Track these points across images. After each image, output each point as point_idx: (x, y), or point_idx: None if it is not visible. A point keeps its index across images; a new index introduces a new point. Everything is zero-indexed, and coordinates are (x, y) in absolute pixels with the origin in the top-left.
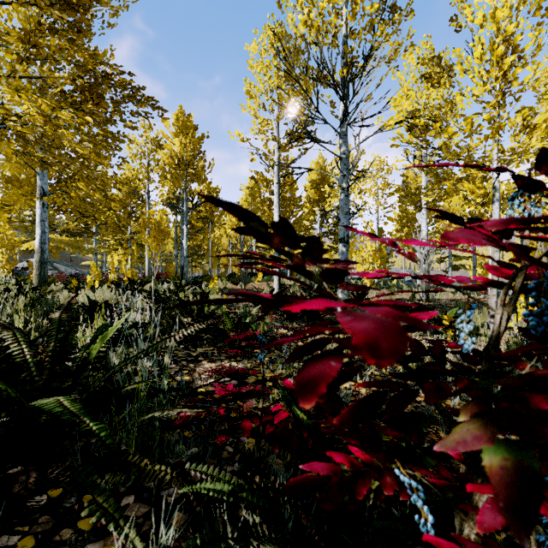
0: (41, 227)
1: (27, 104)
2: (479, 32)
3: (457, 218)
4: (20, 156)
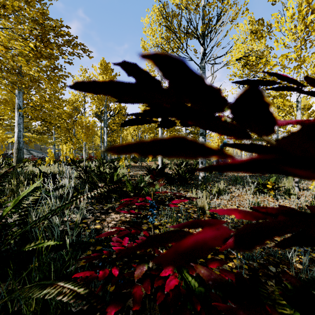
0: (18, 128)
1: None
2: (289, 1)
3: None
4: None
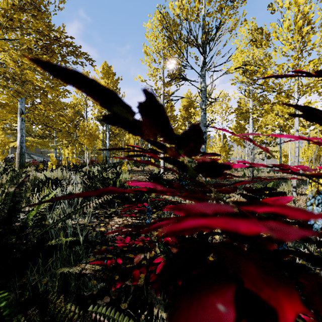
0: (20, 133)
1: (3, 53)
2: (286, 12)
3: (318, 114)
4: (2, 88)
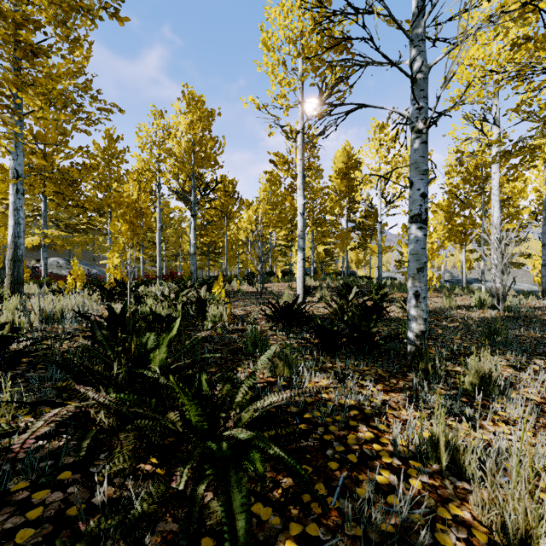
0: (14, 217)
1: None
2: None
3: None
4: None
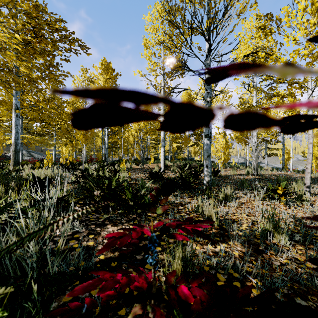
0: (15, 129)
1: None
2: None
3: None
4: None
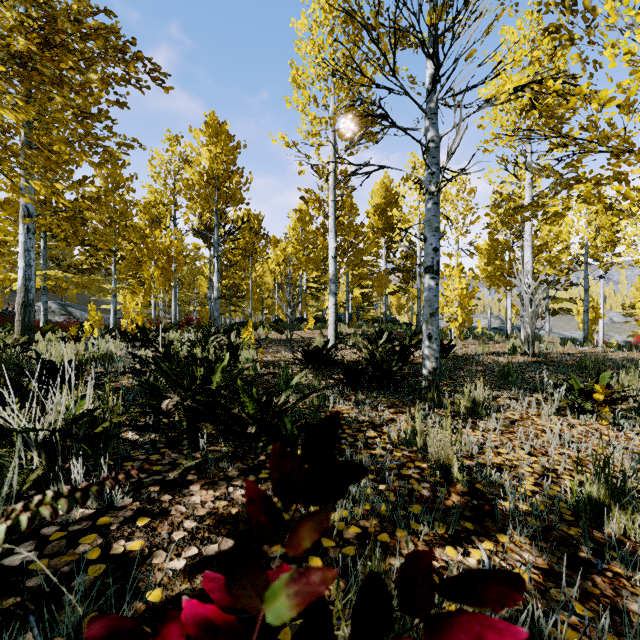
0: (25, 258)
1: None
2: None
3: None
4: None
